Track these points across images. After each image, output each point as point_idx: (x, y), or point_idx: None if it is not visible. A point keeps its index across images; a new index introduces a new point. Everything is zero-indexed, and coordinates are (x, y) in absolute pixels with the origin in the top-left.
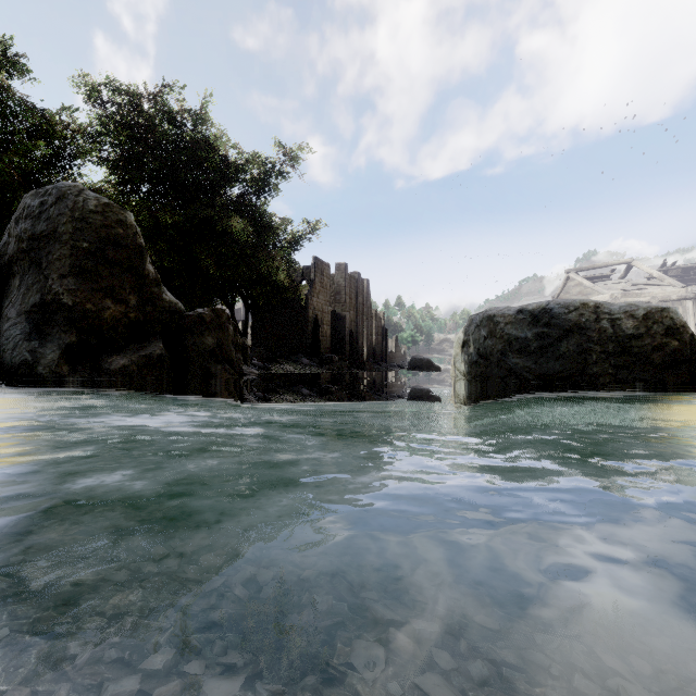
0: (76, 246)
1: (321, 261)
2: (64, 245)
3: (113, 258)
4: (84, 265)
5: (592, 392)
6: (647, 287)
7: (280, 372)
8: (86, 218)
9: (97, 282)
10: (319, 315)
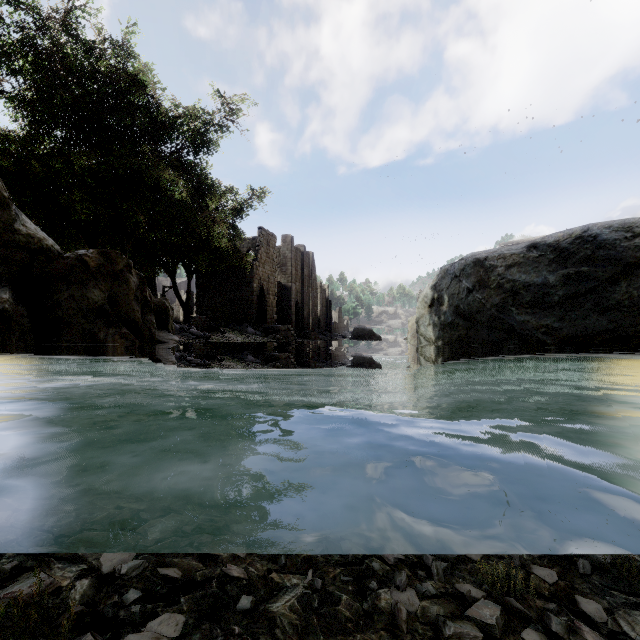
0: None
1: (267, 232)
2: None
3: None
4: None
5: None
6: None
7: (220, 341)
8: None
9: None
10: (265, 285)
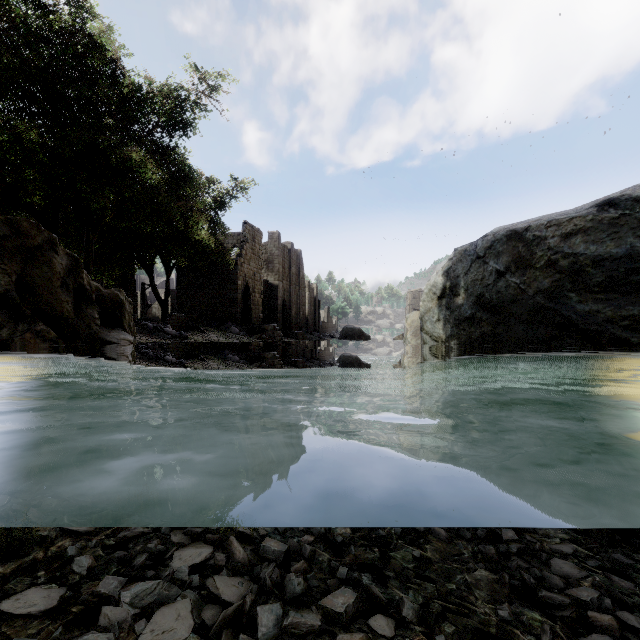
0: None
1: (252, 227)
2: None
3: None
4: None
5: None
6: None
7: (198, 341)
8: None
9: None
10: (250, 283)
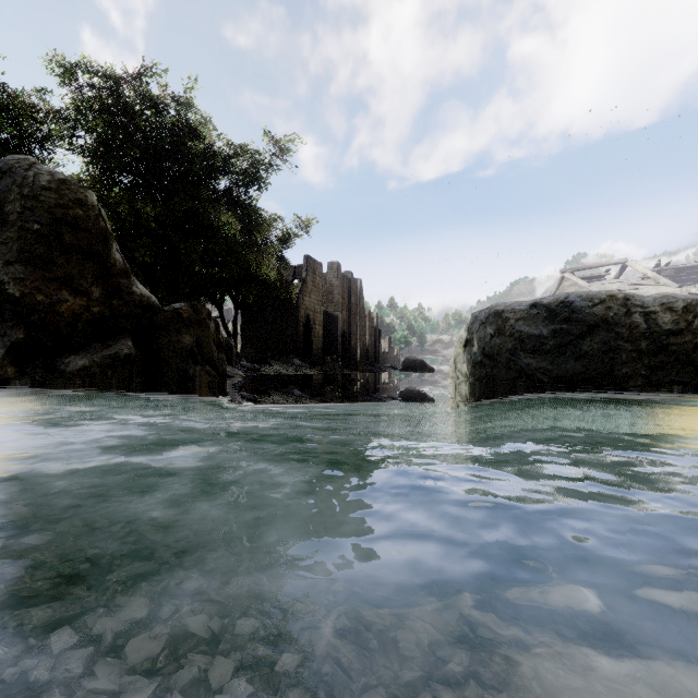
0: (25, 228)
1: (313, 260)
2: (11, 226)
3: (71, 243)
4: (35, 251)
5: (619, 396)
6: (642, 287)
7: (269, 373)
8: (37, 195)
9: (51, 270)
10: (311, 315)
